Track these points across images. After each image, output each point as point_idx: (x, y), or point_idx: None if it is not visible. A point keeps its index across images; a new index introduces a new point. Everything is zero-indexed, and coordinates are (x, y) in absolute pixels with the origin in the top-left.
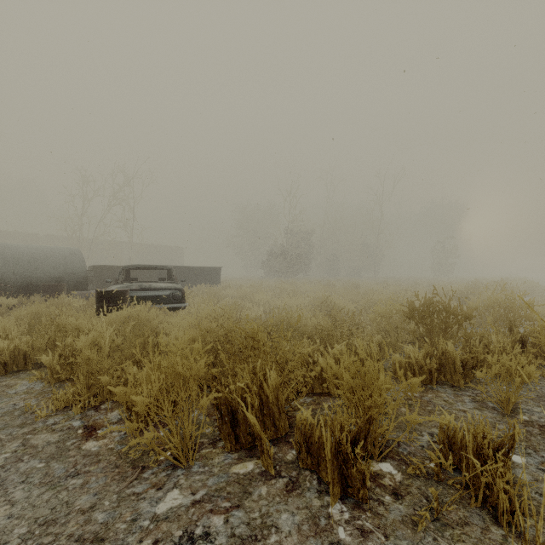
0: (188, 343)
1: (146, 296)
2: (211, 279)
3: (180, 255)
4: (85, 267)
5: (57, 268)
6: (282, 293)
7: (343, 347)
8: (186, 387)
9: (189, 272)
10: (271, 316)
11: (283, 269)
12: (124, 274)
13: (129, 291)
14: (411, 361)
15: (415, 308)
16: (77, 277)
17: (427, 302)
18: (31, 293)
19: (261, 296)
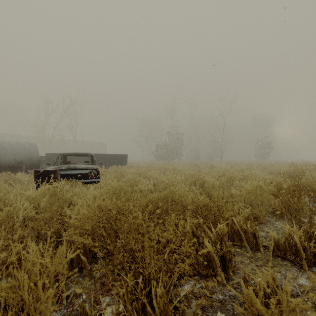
0: (81, 222)
1: (72, 174)
2: (121, 162)
3: (105, 148)
4: (38, 154)
5: (19, 155)
6: (165, 171)
7: (225, 226)
8: (80, 260)
9: (107, 158)
10: (158, 188)
11: (165, 156)
12: (62, 159)
13: (58, 171)
14: (292, 241)
15: (283, 188)
16: (33, 160)
17: (270, 179)
18: (0, 171)
19: (151, 174)
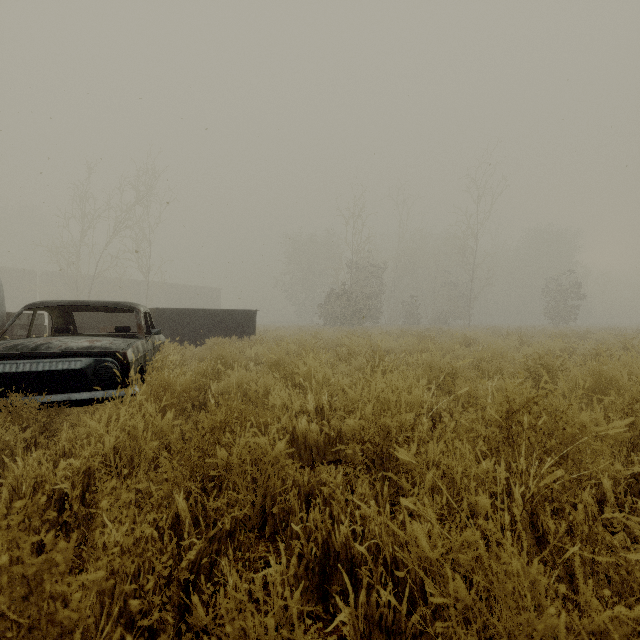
0: None
1: (18, 374)
2: (241, 329)
3: (217, 298)
4: (2, 308)
5: None
6: (352, 354)
7: None
8: None
9: (207, 318)
10: (334, 427)
11: (346, 315)
12: (59, 320)
13: None
14: None
15: None
16: None
17: None
18: None
19: (310, 369)
